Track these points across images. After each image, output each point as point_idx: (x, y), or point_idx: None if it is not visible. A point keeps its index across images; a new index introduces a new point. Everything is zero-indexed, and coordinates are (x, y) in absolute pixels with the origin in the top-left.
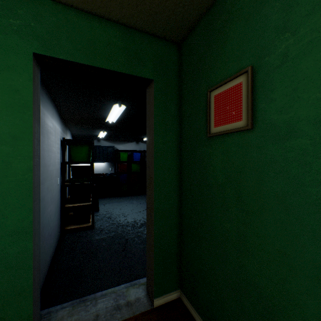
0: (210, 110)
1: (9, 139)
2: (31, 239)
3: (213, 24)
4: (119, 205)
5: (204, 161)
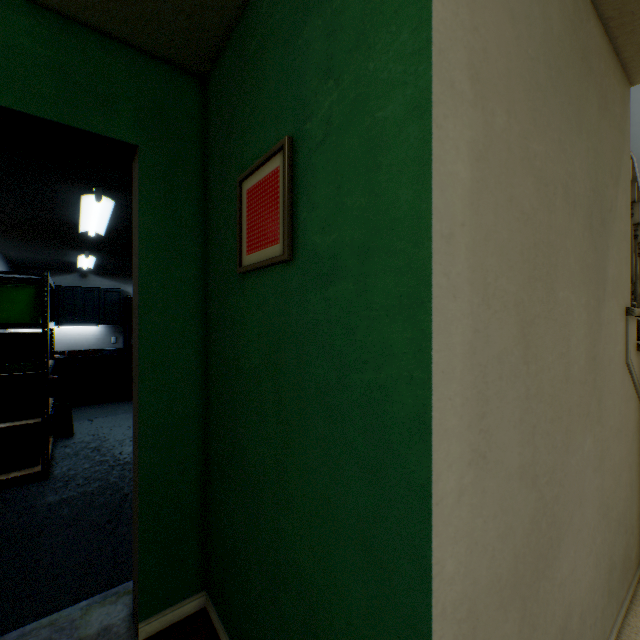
0: (243, 220)
1: None
2: None
3: (247, 45)
4: (128, 420)
5: (236, 322)
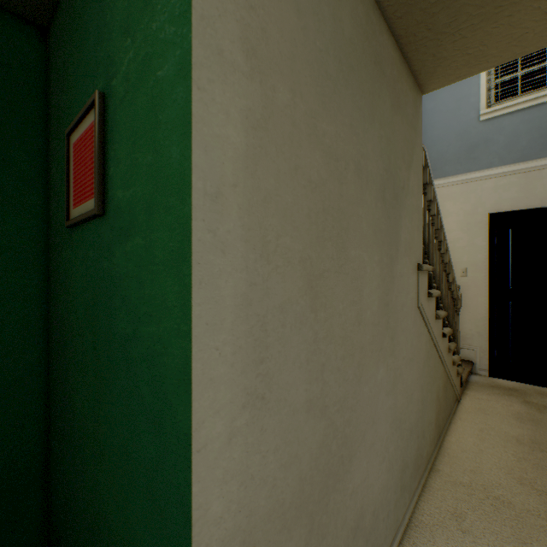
0: (71, 173)
1: None
2: None
3: None
4: None
5: (68, 276)
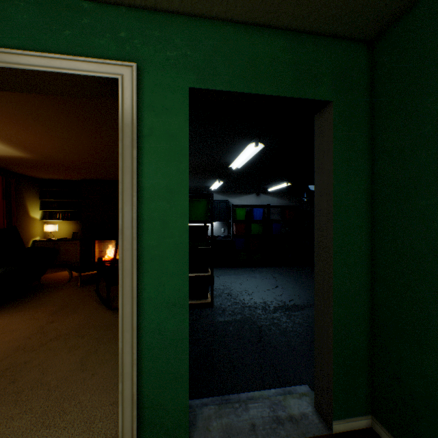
0: None
1: (166, 193)
2: (187, 314)
3: None
4: (237, 279)
5: (434, 219)
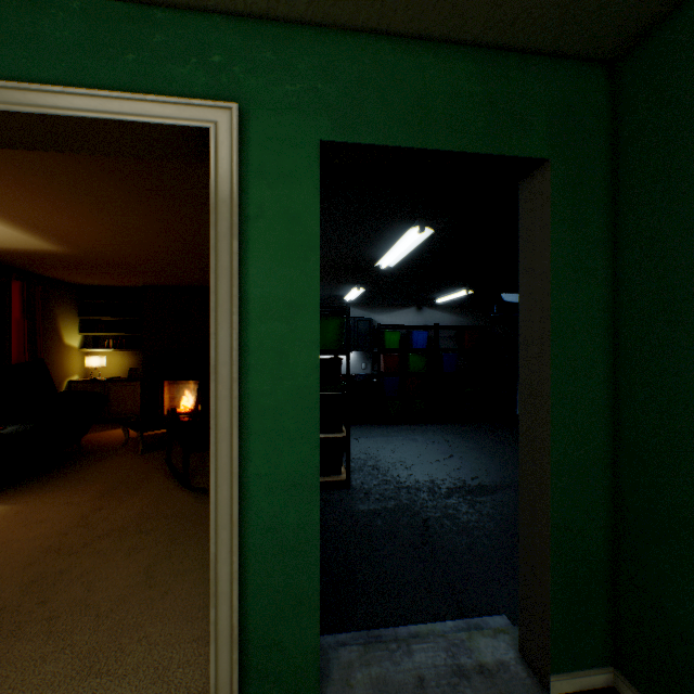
0: None
1: (284, 309)
2: (317, 501)
3: None
4: (387, 443)
5: None
